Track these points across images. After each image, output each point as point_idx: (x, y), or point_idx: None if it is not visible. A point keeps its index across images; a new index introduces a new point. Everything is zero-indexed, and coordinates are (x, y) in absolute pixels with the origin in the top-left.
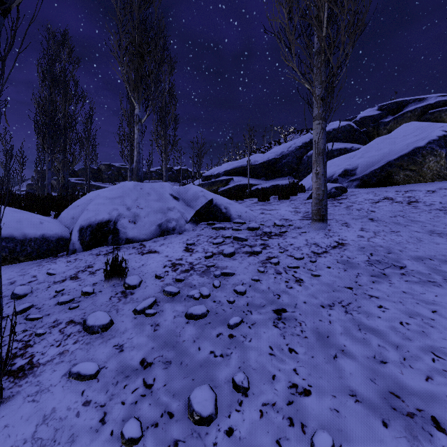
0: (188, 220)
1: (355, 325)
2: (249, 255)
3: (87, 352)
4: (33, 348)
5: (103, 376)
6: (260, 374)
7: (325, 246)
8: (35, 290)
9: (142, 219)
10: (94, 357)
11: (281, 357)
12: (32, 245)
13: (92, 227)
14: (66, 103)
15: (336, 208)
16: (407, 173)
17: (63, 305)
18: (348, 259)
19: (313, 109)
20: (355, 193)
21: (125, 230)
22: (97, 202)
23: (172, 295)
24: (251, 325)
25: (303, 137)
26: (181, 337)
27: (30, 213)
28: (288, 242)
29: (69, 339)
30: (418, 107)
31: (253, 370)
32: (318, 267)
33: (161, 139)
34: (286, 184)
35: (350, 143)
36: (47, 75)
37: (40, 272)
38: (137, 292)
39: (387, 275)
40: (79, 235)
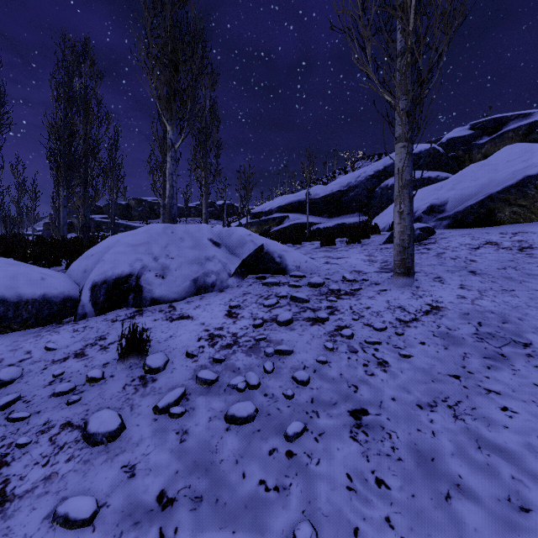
0: (231, 273)
1: (471, 440)
2: (312, 324)
3: (84, 476)
4: (10, 468)
5: (101, 520)
6: (334, 526)
7: (415, 311)
8: (26, 374)
9: (172, 272)
10: (93, 485)
11: (365, 495)
12: (29, 309)
13: (108, 283)
14: (86, 126)
15: (423, 256)
16: (515, 210)
17: (60, 397)
18: (448, 331)
19: (396, 127)
20: (446, 236)
21: (150, 287)
22: (116, 251)
23: (208, 384)
24: (319, 435)
25: (375, 164)
26: (218, 454)
27: (30, 265)
28: (364, 305)
29: (61, 453)
30: (522, 124)
31: (323, 517)
32: (407, 342)
33: (201, 168)
34: (354, 222)
35: (435, 171)
36: (62, 92)
37: (37, 345)
38: (161, 378)
39: (507, 357)
40: (91, 295)
